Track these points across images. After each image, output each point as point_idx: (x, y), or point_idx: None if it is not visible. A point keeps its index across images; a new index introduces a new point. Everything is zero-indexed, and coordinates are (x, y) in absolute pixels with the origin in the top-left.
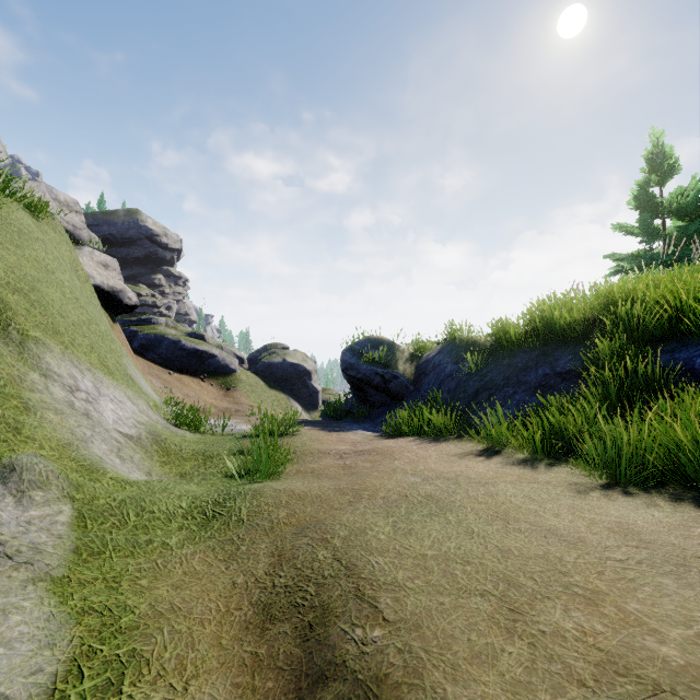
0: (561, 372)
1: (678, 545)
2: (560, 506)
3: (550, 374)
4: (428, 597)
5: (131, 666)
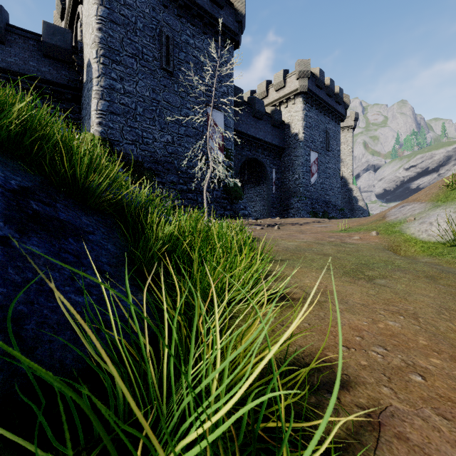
0: (16, 189)
1: (293, 250)
2: (305, 258)
3: (6, 191)
4: (379, 253)
5: (454, 258)
